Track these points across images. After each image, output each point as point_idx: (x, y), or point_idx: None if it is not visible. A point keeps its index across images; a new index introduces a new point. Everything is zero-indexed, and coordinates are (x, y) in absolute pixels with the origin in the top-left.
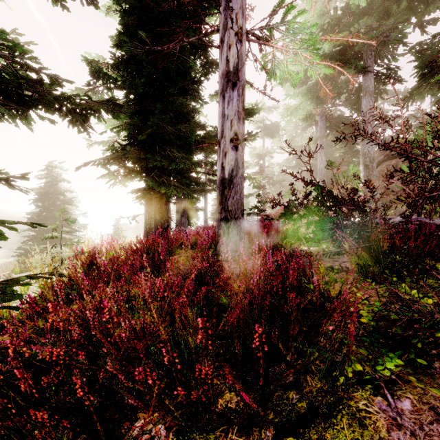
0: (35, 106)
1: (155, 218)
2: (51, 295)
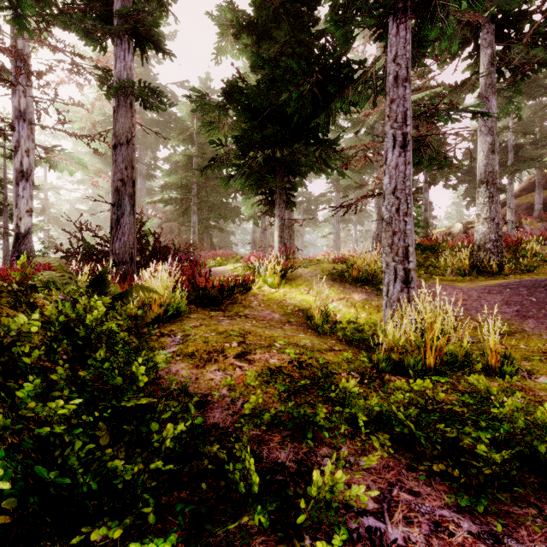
0: None
1: None
2: None
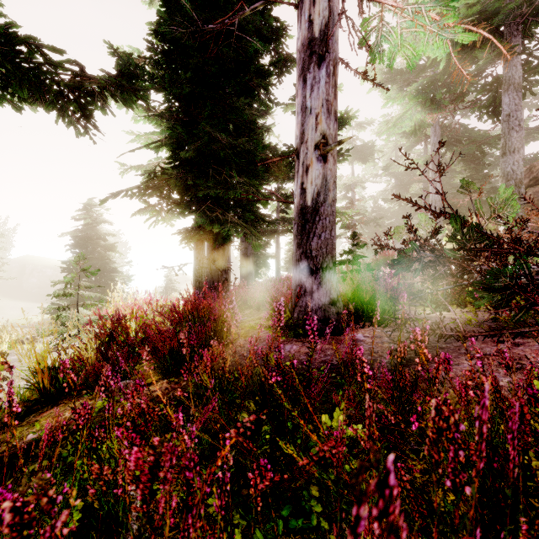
0: (0, 88)
1: (209, 267)
2: (47, 384)
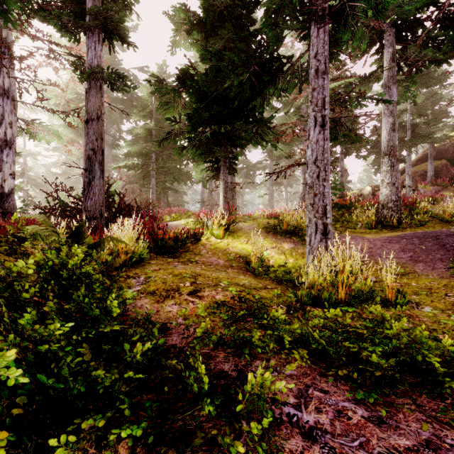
0: None
1: None
2: None
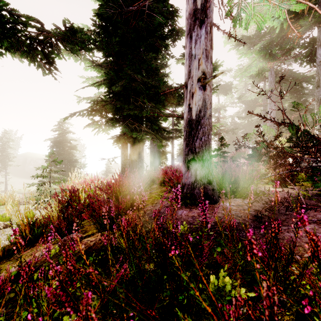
0: None
1: (131, 159)
2: (28, 233)
